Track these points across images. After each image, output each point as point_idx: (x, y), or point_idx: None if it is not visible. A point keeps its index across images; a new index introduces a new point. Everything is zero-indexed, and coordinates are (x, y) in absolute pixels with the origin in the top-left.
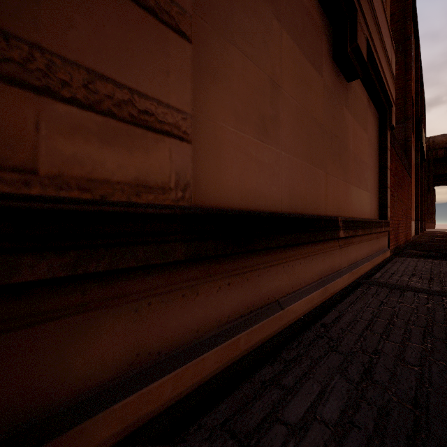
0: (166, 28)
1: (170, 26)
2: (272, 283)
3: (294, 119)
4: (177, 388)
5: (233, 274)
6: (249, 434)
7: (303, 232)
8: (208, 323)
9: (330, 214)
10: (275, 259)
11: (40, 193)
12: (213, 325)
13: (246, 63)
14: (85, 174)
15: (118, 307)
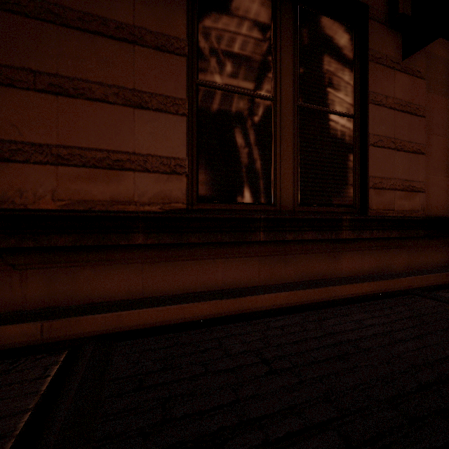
0: (418, 155)
1: (419, 153)
2: None
3: None
4: (421, 282)
5: (438, 246)
6: None
7: None
8: (428, 264)
9: None
10: None
11: (395, 215)
12: (430, 266)
13: (439, 139)
14: (401, 209)
15: (404, 249)
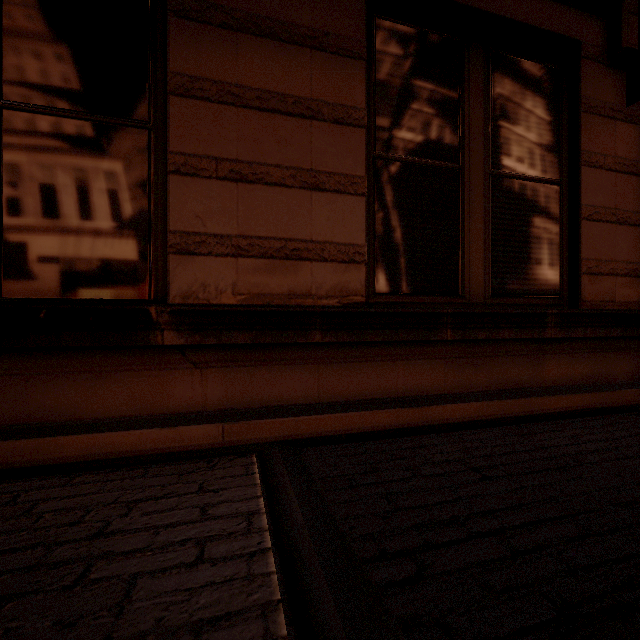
0: None
1: None
2: None
3: None
4: None
5: None
6: None
7: None
8: None
9: None
10: None
11: (616, 308)
12: None
13: None
14: (625, 300)
15: (628, 353)
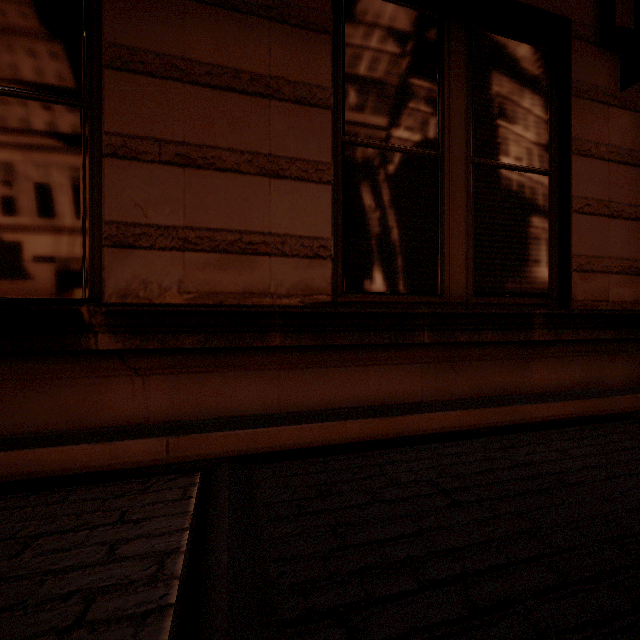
0: None
1: None
2: None
3: None
4: None
5: None
6: None
7: None
8: None
9: None
10: None
11: (609, 308)
12: None
13: None
14: (619, 300)
15: (623, 356)
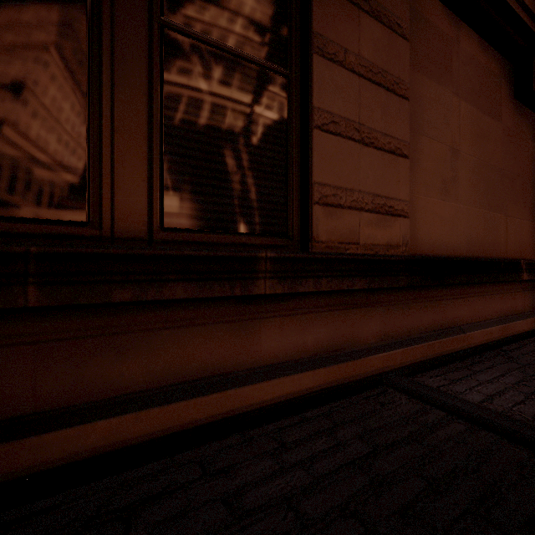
0: (398, 157)
1: (400, 155)
2: (455, 312)
3: (471, 173)
4: (402, 359)
5: (428, 300)
6: (455, 380)
7: (482, 273)
8: (414, 328)
9: (511, 257)
10: (457, 294)
11: (360, 252)
12: (417, 331)
13: (432, 144)
14: (371, 243)
15: (377, 308)
